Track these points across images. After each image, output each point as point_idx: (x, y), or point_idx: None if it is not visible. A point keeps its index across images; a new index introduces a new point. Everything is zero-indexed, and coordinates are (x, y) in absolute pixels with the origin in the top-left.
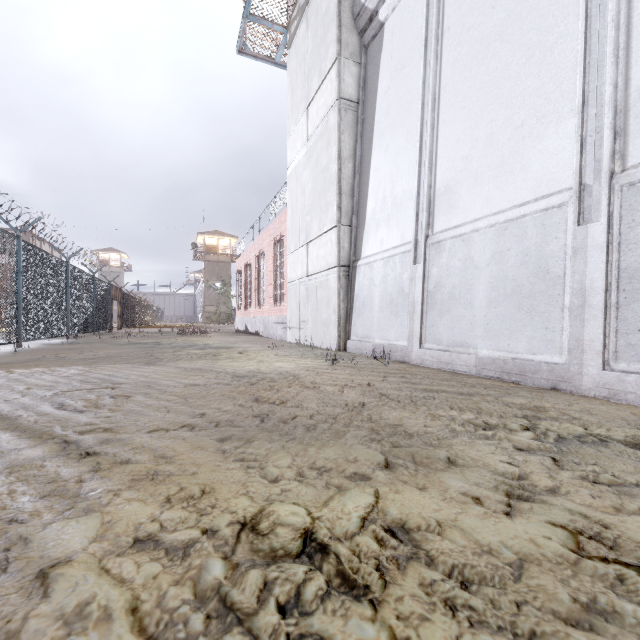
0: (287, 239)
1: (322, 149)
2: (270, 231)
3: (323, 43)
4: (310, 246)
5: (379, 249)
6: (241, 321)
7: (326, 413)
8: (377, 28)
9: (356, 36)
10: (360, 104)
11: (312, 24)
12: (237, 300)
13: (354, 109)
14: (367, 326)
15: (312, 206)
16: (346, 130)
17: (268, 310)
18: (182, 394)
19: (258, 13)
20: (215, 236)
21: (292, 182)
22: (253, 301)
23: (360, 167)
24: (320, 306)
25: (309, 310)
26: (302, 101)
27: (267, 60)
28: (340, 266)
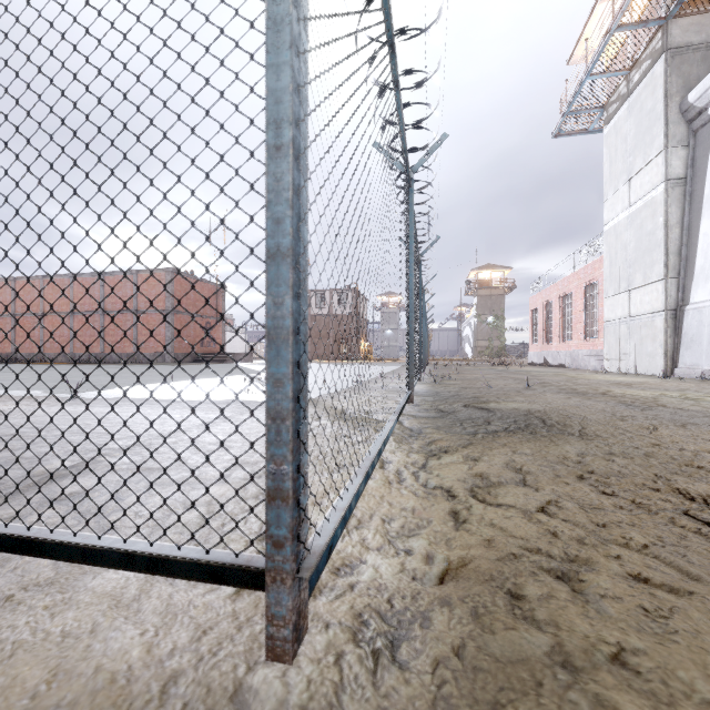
0: (603, 285)
1: (647, 217)
2: (579, 275)
3: (648, 134)
4: (632, 293)
5: (708, 298)
6: (537, 355)
7: (671, 388)
8: (706, 120)
9: (683, 125)
10: (688, 179)
11: (635, 114)
12: (530, 335)
13: (681, 184)
14: (695, 357)
15: (635, 261)
16: (673, 203)
17: (576, 345)
18: (587, 383)
19: (577, 108)
20: (487, 270)
21: (610, 238)
22: (555, 336)
23: (688, 230)
24: (644, 341)
25: (631, 345)
26: (623, 173)
27: (579, 132)
28: (667, 310)
